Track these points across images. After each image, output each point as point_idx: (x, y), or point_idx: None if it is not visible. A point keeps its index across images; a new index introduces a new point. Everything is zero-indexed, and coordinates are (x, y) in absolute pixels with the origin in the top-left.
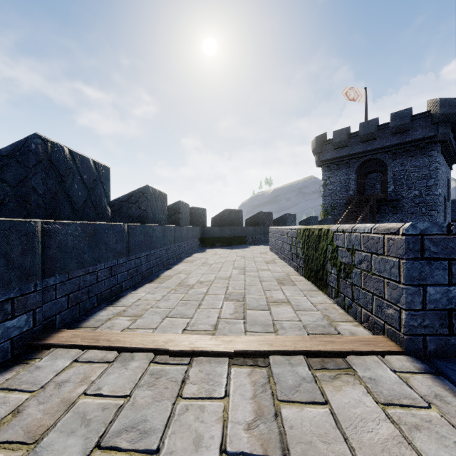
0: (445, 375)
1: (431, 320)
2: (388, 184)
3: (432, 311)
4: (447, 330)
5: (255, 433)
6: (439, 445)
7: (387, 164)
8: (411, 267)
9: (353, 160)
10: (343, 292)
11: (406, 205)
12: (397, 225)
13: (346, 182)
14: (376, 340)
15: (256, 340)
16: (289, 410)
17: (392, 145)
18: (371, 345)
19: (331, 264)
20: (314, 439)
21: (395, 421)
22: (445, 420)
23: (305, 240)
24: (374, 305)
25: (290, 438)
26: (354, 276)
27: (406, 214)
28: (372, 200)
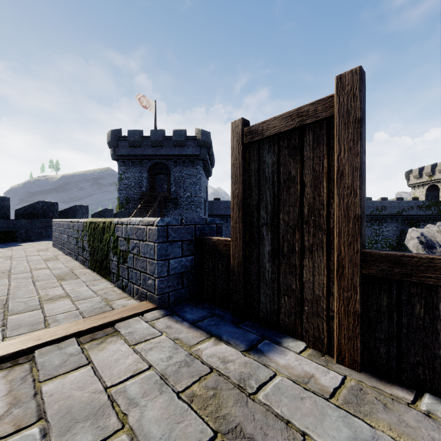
0: (177, 314)
1: (172, 281)
2: (172, 186)
3: (173, 275)
4: (181, 286)
5: (8, 421)
6: (161, 352)
7: (171, 169)
8: (161, 248)
9: (146, 161)
10: (122, 275)
11: (183, 203)
12: (154, 219)
13: (140, 179)
14: (140, 305)
15: (19, 342)
16: (52, 384)
17: (174, 155)
18: (136, 309)
19: (113, 253)
20: (73, 393)
21: (140, 352)
22: (168, 338)
23: (91, 233)
24: (141, 280)
25: (49, 404)
26: (129, 260)
27: (183, 210)
28: (160, 197)
